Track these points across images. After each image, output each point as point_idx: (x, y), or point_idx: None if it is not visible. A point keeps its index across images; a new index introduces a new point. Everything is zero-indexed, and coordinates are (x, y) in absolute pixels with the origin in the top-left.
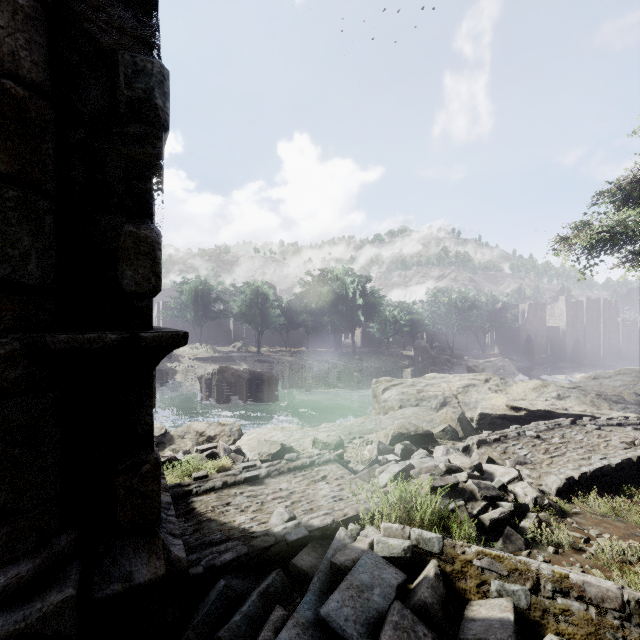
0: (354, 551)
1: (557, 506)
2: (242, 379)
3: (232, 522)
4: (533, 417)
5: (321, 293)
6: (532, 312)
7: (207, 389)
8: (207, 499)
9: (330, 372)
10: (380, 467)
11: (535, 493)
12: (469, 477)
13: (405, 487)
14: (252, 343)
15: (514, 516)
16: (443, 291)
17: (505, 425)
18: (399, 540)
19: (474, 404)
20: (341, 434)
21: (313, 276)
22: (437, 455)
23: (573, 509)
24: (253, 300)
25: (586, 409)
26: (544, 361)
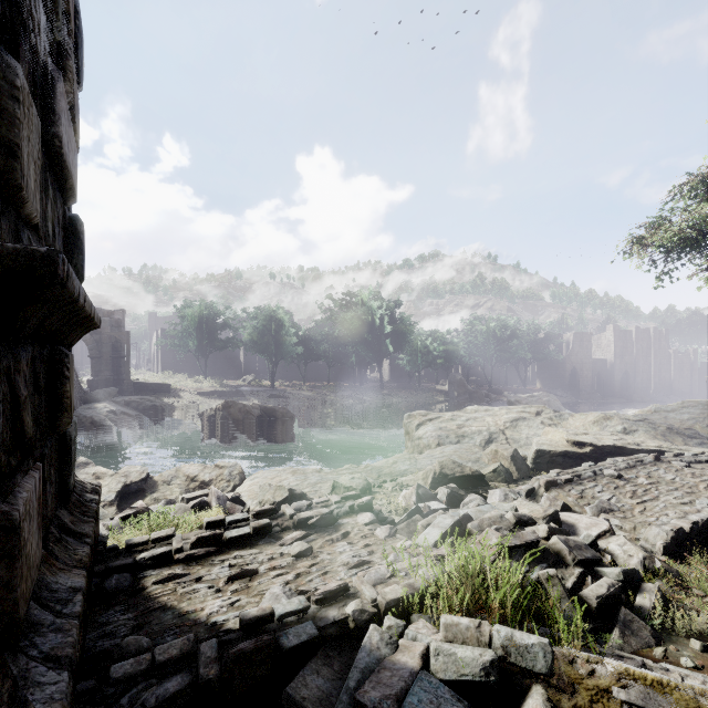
0: (397, 674)
1: (674, 571)
2: (251, 416)
3: (198, 611)
4: (600, 454)
5: (344, 319)
6: (578, 342)
7: (210, 428)
8: (168, 572)
9: (354, 408)
10: (423, 519)
11: (641, 552)
12: (550, 531)
13: (469, 551)
14: (265, 377)
15: (623, 589)
16: (480, 319)
17: (567, 464)
18: (474, 649)
19: (525, 441)
20: (368, 477)
21: (335, 300)
22: (492, 501)
23: (692, 574)
24: (266, 326)
25: (661, 444)
26: (591, 396)
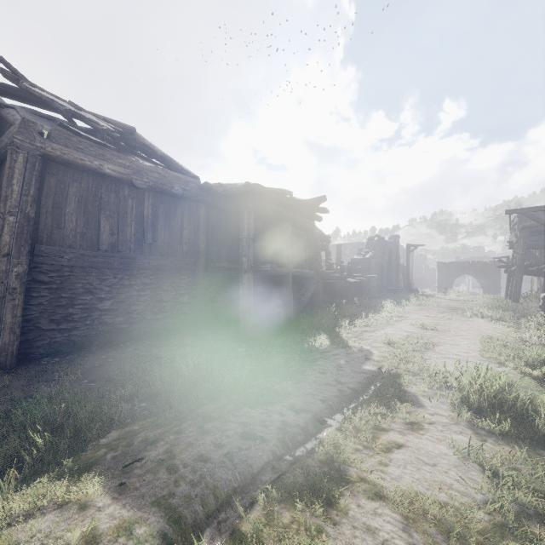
0: None
1: None
2: None
3: None
4: None
5: None
6: None
7: None
8: None
9: None
10: None
11: None
12: None
13: None
14: None
15: None
16: None
17: None
18: None
19: None
20: None
21: None
22: None
23: None
24: None
25: None
26: None
